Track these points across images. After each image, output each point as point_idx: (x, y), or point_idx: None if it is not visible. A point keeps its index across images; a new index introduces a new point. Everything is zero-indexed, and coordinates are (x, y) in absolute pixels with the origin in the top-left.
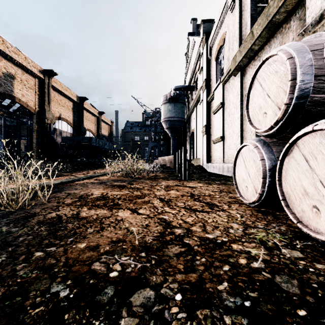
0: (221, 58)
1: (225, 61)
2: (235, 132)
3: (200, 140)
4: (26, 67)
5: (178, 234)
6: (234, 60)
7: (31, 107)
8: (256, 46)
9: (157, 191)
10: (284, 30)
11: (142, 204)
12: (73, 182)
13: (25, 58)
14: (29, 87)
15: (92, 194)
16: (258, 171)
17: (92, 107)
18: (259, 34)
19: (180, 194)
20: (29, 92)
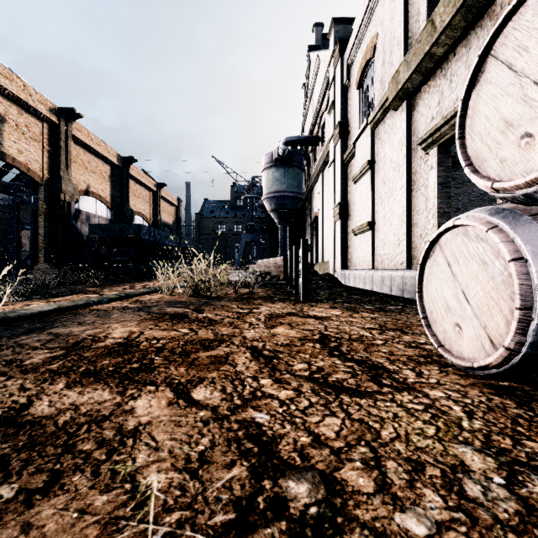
0: (368, 83)
1: (376, 87)
2: (397, 214)
3: (330, 230)
4: (25, 103)
5: (300, 516)
6: (395, 80)
7: (35, 173)
8: (440, 48)
9: (248, 329)
10: (499, 9)
11: (208, 367)
12: (87, 306)
13: (23, 86)
14: (32, 137)
15: (106, 336)
16: (500, 289)
17: (144, 175)
18: (447, 22)
19: (296, 335)
20: (32, 146)
